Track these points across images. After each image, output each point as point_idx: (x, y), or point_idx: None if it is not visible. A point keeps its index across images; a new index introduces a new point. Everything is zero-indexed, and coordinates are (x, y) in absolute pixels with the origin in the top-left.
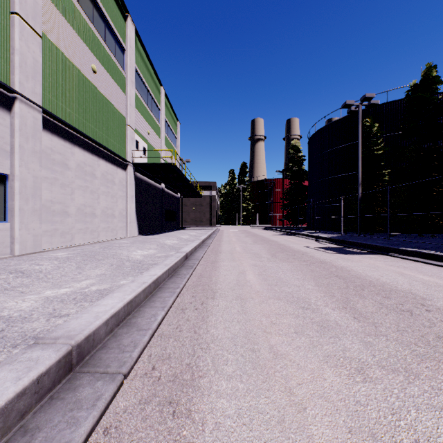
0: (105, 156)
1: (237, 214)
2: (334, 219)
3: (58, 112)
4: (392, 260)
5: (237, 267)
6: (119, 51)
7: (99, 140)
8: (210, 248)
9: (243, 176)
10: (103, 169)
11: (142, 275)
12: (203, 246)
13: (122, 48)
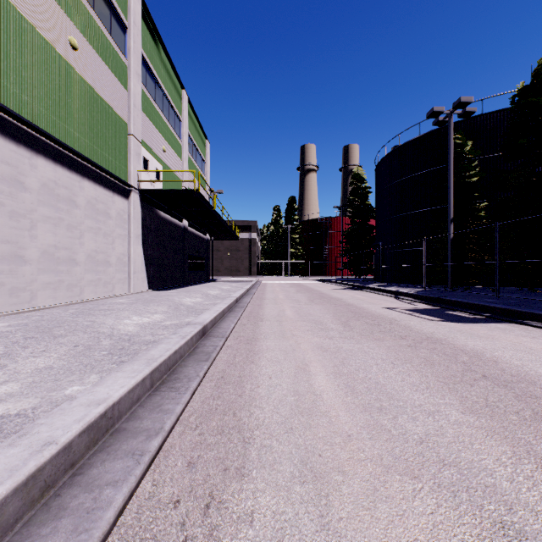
0: (93, 175)
1: (284, 262)
2: (411, 267)
3: (4, 98)
4: (541, 335)
5: (291, 353)
6: (117, 28)
7: (82, 150)
8: (247, 311)
9: (291, 214)
10: (90, 195)
11: (72, 401)
12: (236, 309)
13: (123, 24)
